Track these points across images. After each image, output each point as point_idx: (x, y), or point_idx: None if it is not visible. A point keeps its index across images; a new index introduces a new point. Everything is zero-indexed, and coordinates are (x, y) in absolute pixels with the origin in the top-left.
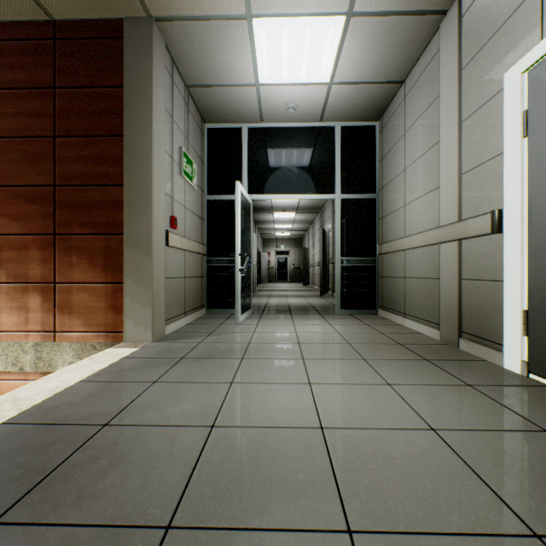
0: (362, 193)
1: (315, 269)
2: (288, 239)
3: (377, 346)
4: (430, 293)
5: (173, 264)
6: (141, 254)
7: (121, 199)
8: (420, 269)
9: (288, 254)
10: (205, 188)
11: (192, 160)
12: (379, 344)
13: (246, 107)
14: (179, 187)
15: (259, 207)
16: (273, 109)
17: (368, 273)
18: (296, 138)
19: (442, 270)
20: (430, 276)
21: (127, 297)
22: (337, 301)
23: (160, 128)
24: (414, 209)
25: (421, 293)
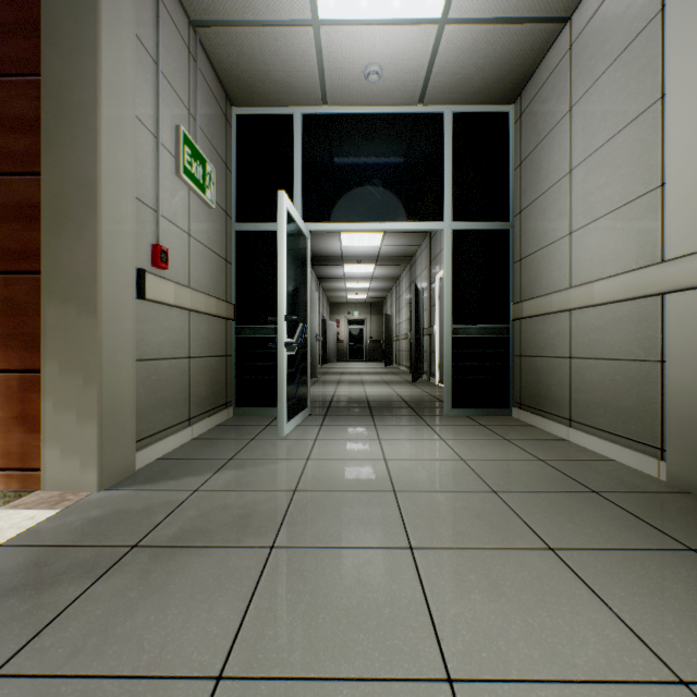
0: (486, 220)
1: (401, 343)
2: (364, 303)
3: (555, 501)
4: (636, 389)
5: (161, 333)
6: (75, 313)
7: (37, 202)
8: (608, 342)
9: (364, 324)
10: (232, 211)
11: (204, 157)
12: (554, 492)
13: (299, 72)
14: (176, 196)
15: (324, 256)
16: (343, 78)
17: (496, 350)
18: (380, 132)
19: (672, 346)
20: (636, 357)
21: (48, 399)
22: (446, 395)
23: (123, 68)
24: (593, 236)
25: (611, 387)
